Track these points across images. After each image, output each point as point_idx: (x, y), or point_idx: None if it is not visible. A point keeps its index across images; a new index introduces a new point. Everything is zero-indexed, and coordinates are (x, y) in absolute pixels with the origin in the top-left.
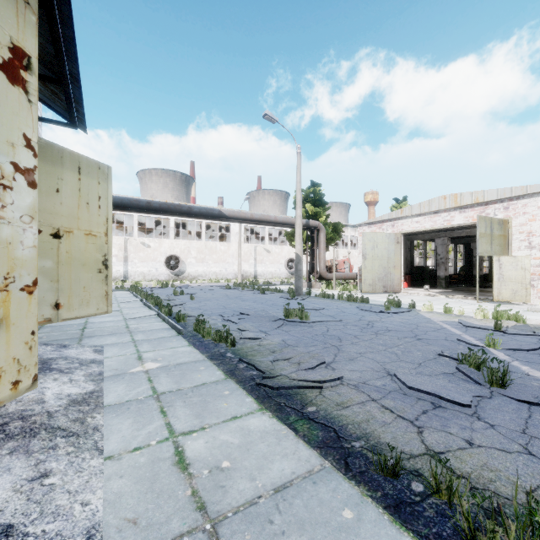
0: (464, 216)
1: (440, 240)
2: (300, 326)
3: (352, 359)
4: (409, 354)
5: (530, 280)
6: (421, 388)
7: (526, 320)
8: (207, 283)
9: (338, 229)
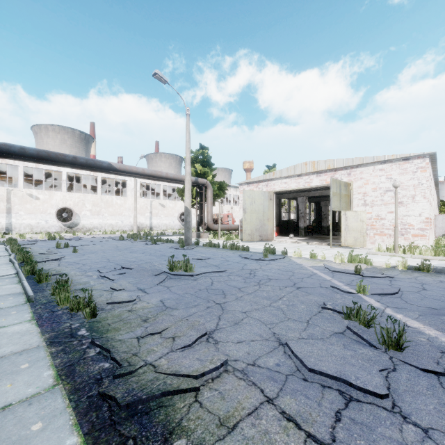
0: (320, 179)
1: (300, 199)
2: (184, 279)
3: (237, 322)
4: (294, 309)
5: (366, 230)
6: (324, 370)
7: (373, 262)
8: (103, 234)
9: (223, 187)
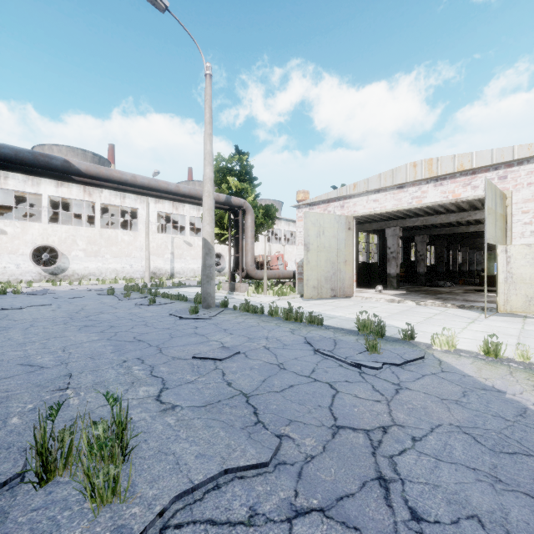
0: (441, 191)
1: (390, 231)
2: None
3: None
4: None
5: None
6: None
7: None
8: (98, 284)
9: (271, 213)
